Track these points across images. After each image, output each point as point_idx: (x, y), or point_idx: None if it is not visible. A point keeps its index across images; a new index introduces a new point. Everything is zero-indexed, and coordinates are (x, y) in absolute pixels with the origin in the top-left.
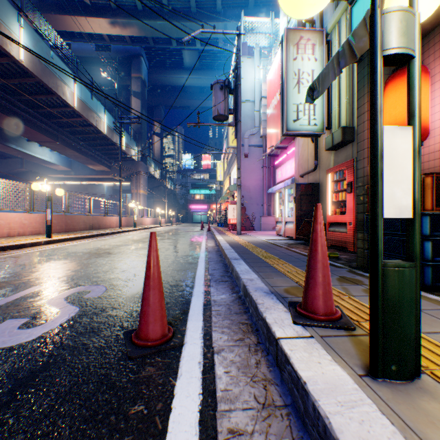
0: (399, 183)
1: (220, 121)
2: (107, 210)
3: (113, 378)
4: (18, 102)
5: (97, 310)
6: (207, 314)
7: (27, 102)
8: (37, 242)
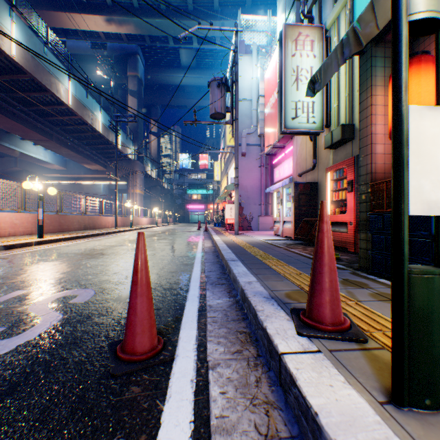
0: (428, 173)
1: (217, 119)
2: (102, 209)
3: (91, 402)
4: (10, 99)
5: (82, 317)
6: (202, 321)
7: (20, 99)
8: (28, 242)
